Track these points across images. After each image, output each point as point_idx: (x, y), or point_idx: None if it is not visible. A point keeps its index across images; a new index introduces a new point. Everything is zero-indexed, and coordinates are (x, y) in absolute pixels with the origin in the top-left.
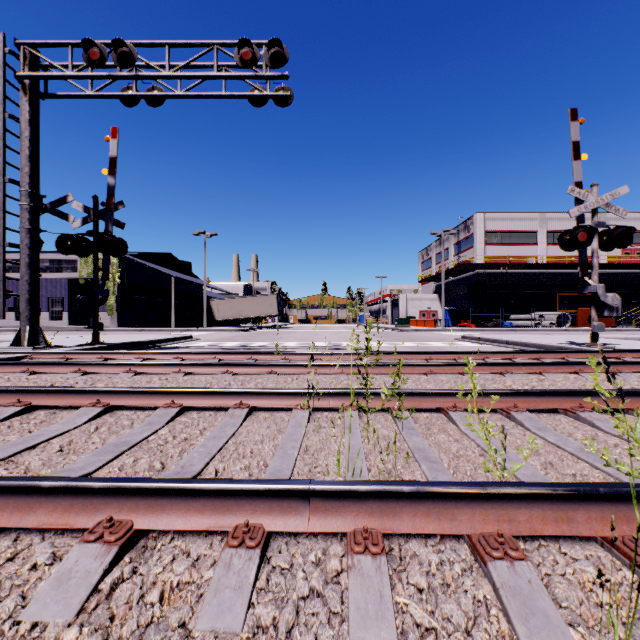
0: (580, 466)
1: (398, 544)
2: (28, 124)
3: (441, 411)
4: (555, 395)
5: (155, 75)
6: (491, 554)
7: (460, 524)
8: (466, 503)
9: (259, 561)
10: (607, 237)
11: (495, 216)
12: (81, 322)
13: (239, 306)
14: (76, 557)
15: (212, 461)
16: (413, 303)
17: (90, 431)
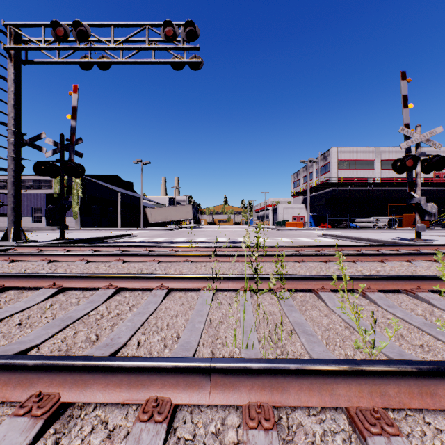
0: (426, 338)
1: (286, 414)
2: (13, 82)
3: (312, 291)
4: (398, 279)
5: (104, 47)
6: (369, 430)
7: (339, 397)
8: (343, 379)
9: (165, 435)
10: (427, 163)
11: (345, 150)
12: (51, 224)
13: (166, 213)
14: (5, 431)
15: (136, 334)
16: (287, 210)
17: (45, 308)
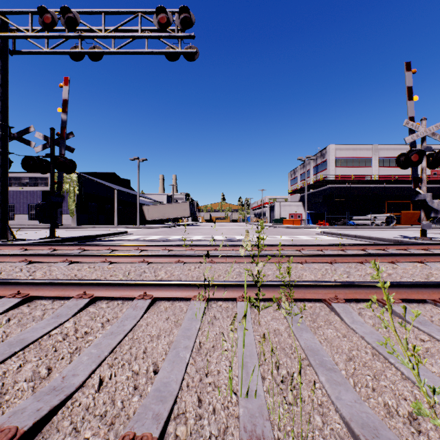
0: None
1: None
2: None
3: (323, 301)
4: (424, 287)
5: (94, 35)
6: None
7: None
8: None
9: None
10: (432, 158)
11: (342, 147)
12: (41, 221)
13: (163, 210)
14: None
15: (100, 367)
16: (285, 208)
17: None
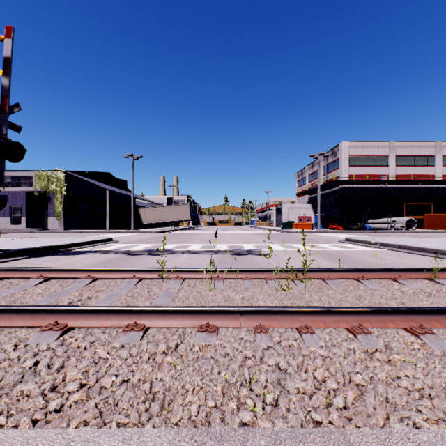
0: None
1: None
2: None
3: None
4: None
5: None
6: None
7: None
8: None
9: None
10: None
11: (356, 144)
12: None
13: (161, 213)
14: None
15: None
16: (292, 211)
17: None
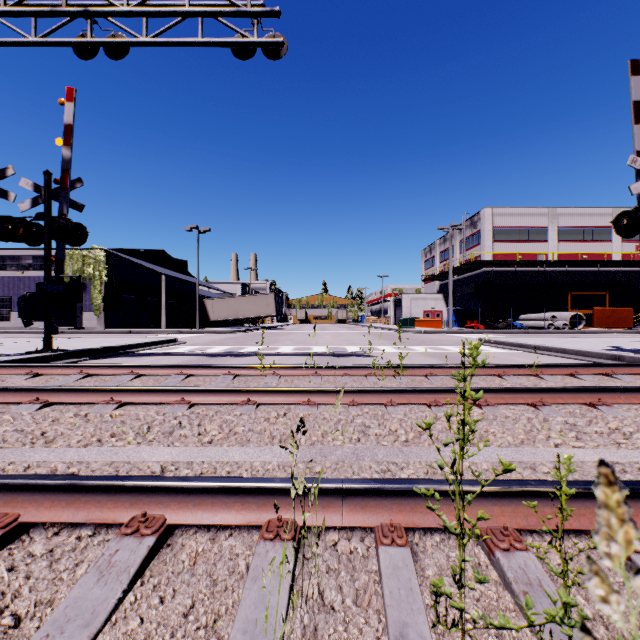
0: None
1: None
2: None
3: (590, 534)
4: None
5: (110, 10)
6: None
7: None
8: None
9: None
10: None
11: (503, 211)
12: (28, 325)
13: (235, 306)
14: None
15: None
16: (417, 303)
17: None
